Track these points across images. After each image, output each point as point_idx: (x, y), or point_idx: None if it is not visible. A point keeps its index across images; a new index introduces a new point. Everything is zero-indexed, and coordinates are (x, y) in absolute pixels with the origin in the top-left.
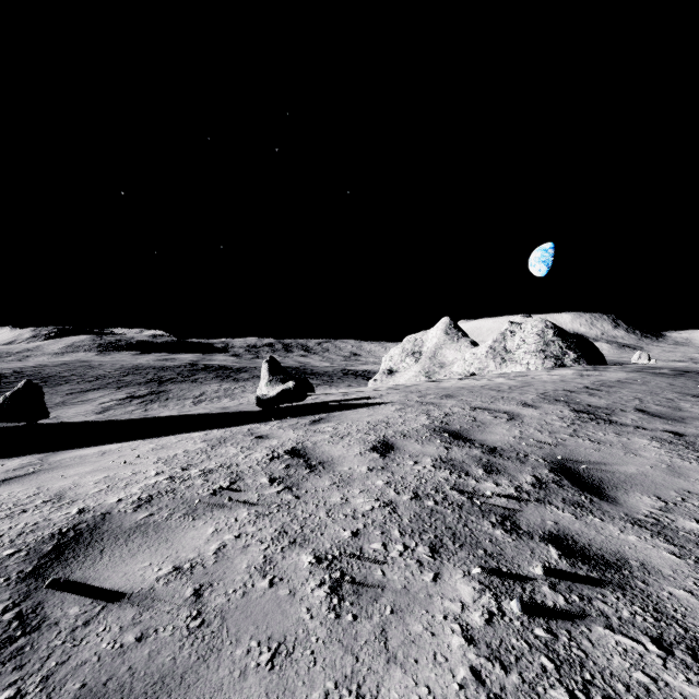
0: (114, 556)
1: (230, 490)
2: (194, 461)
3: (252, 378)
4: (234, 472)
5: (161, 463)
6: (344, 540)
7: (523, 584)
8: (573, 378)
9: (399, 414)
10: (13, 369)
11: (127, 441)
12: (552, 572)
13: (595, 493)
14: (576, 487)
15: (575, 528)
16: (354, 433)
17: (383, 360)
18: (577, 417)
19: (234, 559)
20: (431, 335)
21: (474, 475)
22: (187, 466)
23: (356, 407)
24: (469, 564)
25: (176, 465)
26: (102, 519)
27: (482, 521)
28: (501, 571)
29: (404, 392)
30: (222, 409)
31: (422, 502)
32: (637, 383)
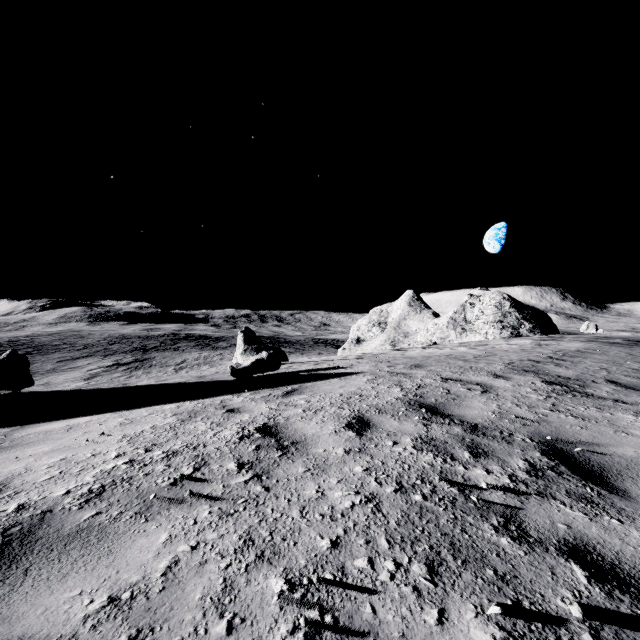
0: (39, 578)
1: (193, 479)
2: (160, 440)
3: (230, 346)
4: (199, 455)
5: (124, 442)
6: (322, 553)
7: (556, 630)
8: (533, 347)
9: (371, 385)
10: (8, 338)
11: (98, 414)
12: (587, 608)
13: (600, 483)
14: (576, 475)
15: (593, 533)
16: (327, 406)
17: (351, 330)
18: (551, 389)
19: (186, 585)
20: (396, 307)
21: (460, 459)
22: (151, 447)
23: (328, 378)
24: (479, 593)
25: (140, 445)
26: (40, 519)
27: (481, 524)
28: (523, 606)
29: (374, 362)
30: (198, 377)
31: (408, 497)
32: (597, 353)
